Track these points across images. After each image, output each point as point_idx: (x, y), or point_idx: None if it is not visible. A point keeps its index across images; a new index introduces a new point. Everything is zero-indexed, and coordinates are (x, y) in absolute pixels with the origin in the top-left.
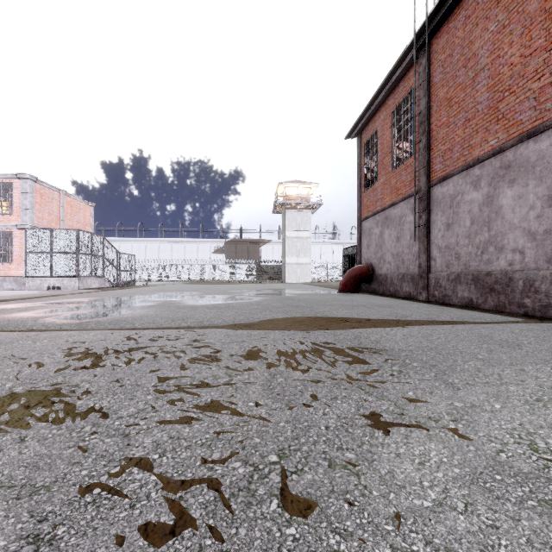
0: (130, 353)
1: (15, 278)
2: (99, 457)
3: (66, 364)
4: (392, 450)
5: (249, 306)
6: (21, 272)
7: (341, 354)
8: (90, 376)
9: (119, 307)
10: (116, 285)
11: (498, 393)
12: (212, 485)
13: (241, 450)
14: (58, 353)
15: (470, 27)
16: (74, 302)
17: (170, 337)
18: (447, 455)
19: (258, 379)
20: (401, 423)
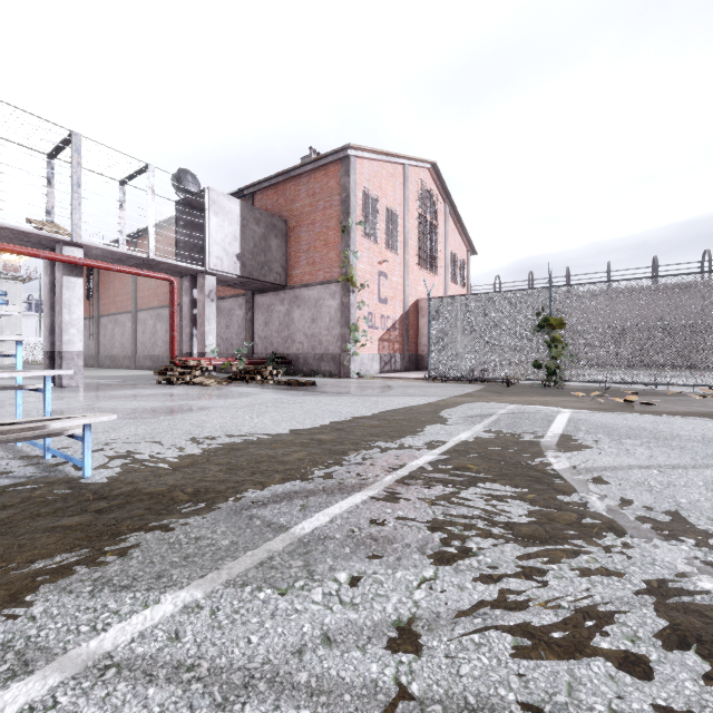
0: None
1: None
2: None
3: None
4: None
5: None
6: None
7: None
8: None
9: None
10: None
11: None
12: None
13: None
14: None
15: None
16: None
17: None
18: None
19: None
20: None
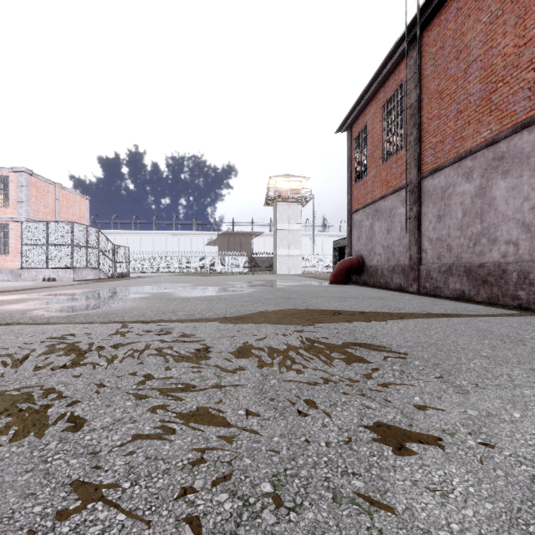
0: (115, 349)
1: (11, 269)
2: (59, 486)
3: (45, 362)
4: (407, 476)
5: (241, 298)
6: (16, 264)
7: (336, 350)
8: (67, 377)
9: (110, 299)
10: (111, 277)
11: (514, 398)
12: (191, 528)
13: (229, 476)
14: (39, 349)
15: (462, 18)
16: (67, 294)
17: (158, 332)
18: (472, 483)
19: (249, 380)
20: (412, 438)
